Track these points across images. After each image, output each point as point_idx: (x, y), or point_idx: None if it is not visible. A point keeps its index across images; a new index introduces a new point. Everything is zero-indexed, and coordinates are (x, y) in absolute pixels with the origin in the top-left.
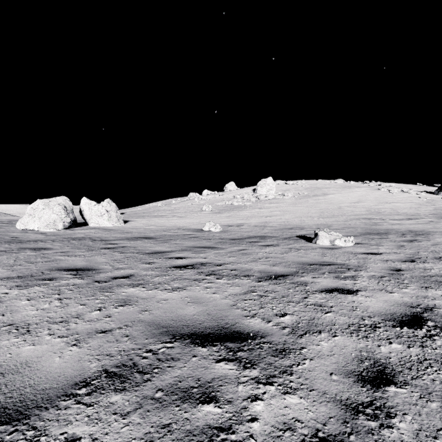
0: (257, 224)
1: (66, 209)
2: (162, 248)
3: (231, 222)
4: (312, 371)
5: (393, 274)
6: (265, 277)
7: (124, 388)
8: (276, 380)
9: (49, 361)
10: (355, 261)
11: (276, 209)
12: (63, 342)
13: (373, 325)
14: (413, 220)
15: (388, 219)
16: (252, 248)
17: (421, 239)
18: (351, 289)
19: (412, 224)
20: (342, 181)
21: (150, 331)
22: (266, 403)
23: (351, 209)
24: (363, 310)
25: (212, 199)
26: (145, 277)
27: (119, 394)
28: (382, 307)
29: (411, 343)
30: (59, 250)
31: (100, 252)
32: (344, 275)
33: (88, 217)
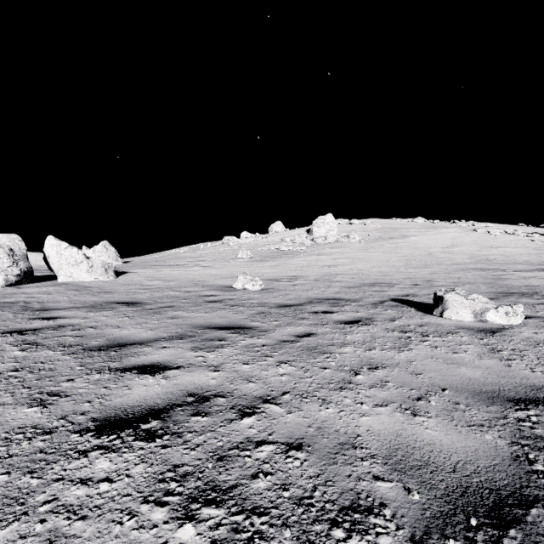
0: (318, 277)
1: (13, 254)
2: (136, 332)
3: (279, 275)
4: None
5: None
6: (447, 541)
7: None
8: None
9: None
10: None
11: (341, 256)
12: None
13: None
14: None
15: (510, 269)
16: (324, 329)
17: None
18: None
19: None
20: (424, 220)
21: None
22: None
23: (447, 256)
24: None
25: (252, 243)
26: None
27: None
28: None
29: None
30: None
31: None
32: None
33: (55, 266)
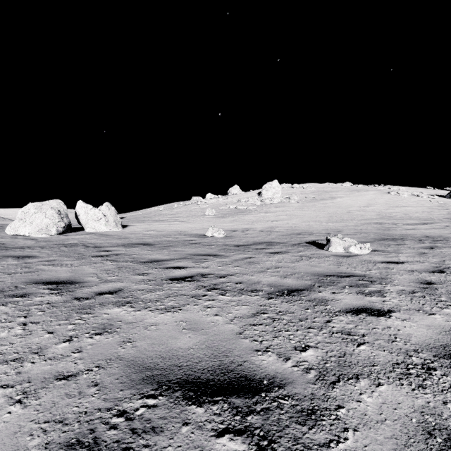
0: (263, 229)
1: (60, 213)
2: (160, 256)
3: (236, 227)
4: None
5: (425, 288)
6: (276, 293)
7: None
8: None
9: None
10: (376, 271)
11: (282, 213)
12: (4, 397)
13: (425, 365)
14: (427, 225)
15: (401, 223)
16: (259, 256)
17: (442, 245)
18: (381, 309)
19: (427, 229)
20: (350, 184)
21: (129, 375)
22: None
23: (360, 213)
24: (405, 340)
25: (215, 203)
26: (135, 293)
27: None
28: (428, 336)
29: None
30: (45, 258)
31: (90, 260)
32: (369, 289)
33: (83, 221)
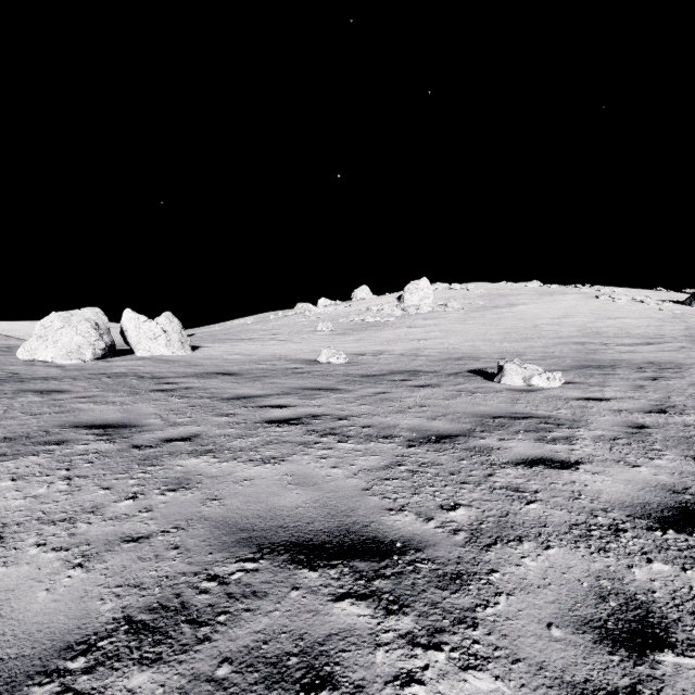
0: (404, 351)
1: (98, 328)
2: (250, 391)
3: (363, 349)
4: (513, 619)
5: (633, 434)
6: (420, 440)
7: (159, 657)
8: (447, 638)
9: (26, 599)
10: (567, 411)
11: (435, 328)
12: (60, 561)
13: (613, 526)
14: (653, 346)
15: (613, 344)
16: (397, 390)
17: (670, 375)
18: (566, 460)
19: (653, 352)
20: (539, 284)
21: (219, 537)
22: (431, 691)
23: (553, 328)
24: (592, 498)
25: (333, 313)
26: (218, 440)
27: (148, 671)
28: (625, 493)
29: (687, 562)
30: (82, 393)
31: (148, 397)
32: (553, 435)
33: (133, 340)
